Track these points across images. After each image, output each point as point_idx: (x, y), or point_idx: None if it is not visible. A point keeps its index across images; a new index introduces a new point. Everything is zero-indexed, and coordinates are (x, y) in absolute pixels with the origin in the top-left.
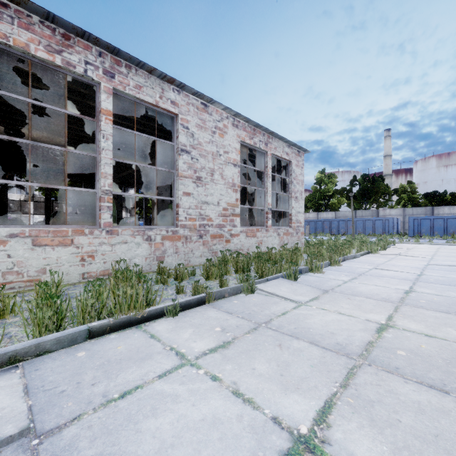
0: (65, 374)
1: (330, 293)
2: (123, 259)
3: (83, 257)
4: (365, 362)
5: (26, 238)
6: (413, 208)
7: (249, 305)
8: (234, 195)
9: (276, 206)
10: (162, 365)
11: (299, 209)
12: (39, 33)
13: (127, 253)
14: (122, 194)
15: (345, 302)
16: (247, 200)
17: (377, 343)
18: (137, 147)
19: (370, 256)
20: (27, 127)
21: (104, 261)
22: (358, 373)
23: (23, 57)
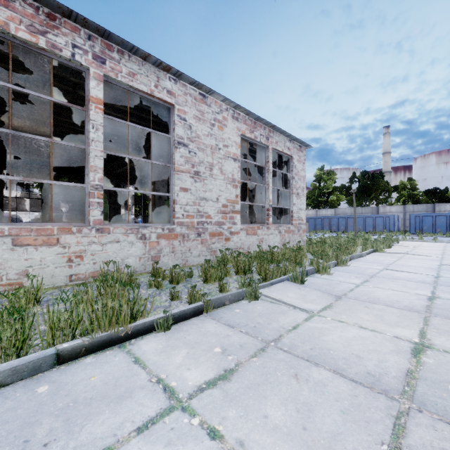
0: (12, 424)
1: (344, 299)
2: (115, 259)
3: (70, 258)
4: (412, 405)
5: (5, 237)
6: (414, 205)
7: (253, 315)
8: (234, 191)
9: (277, 203)
10: (143, 410)
11: (301, 205)
12: (20, 12)
13: (120, 253)
14: (114, 189)
15: (363, 311)
16: (247, 197)
17: (418, 373)
18: (134, 141)
19: (377, 254)
20: (19, 121)
21: (94, 261)
22: (408, 426)
23: (3, 37)
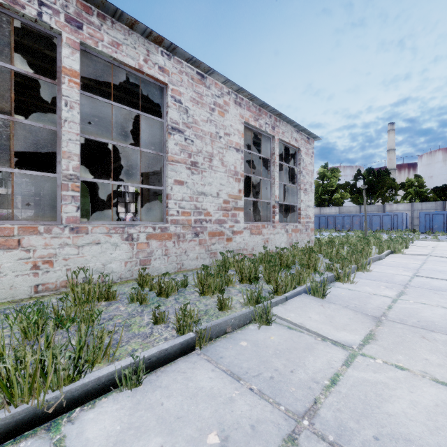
0: None
1: (387, 323)
2: (94, 265)
3: (35, 264)
4: None
5: None
6: (422, 203)
7: (266, 353)
8: (237, 185)
9: (282, 200)
10: None
11: (309, 202)
12: None
13: (100, 256)
14: (93, 180)
15: (424, 347)
16: (250, 194)
17: None
18: (127, 133)
19: (396, 256)
20: None
21: (67, 267)
22: None
23: None
